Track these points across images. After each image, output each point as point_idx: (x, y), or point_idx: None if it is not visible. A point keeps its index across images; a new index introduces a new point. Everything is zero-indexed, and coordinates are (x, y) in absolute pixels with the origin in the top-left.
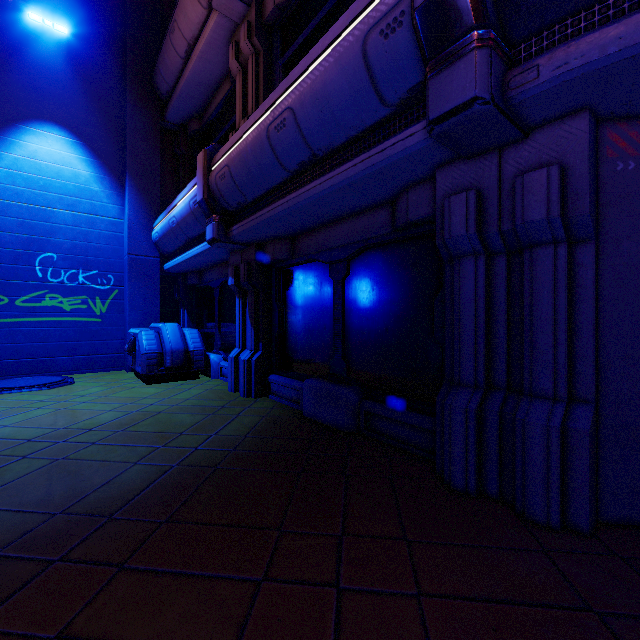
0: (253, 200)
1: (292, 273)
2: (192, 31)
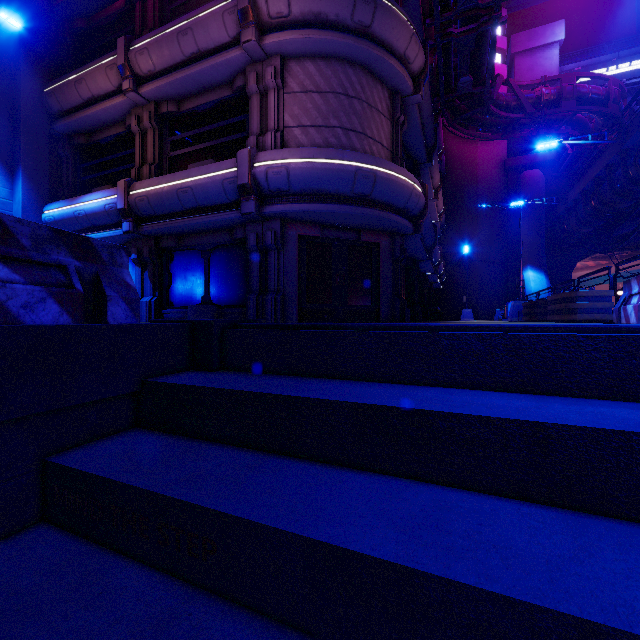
0: (160, 215)
1: (178, 255)
2: (99, 91)
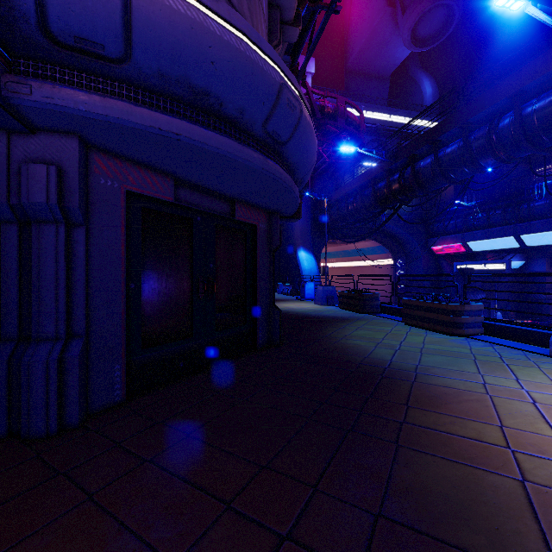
0: None
1: None
2: None
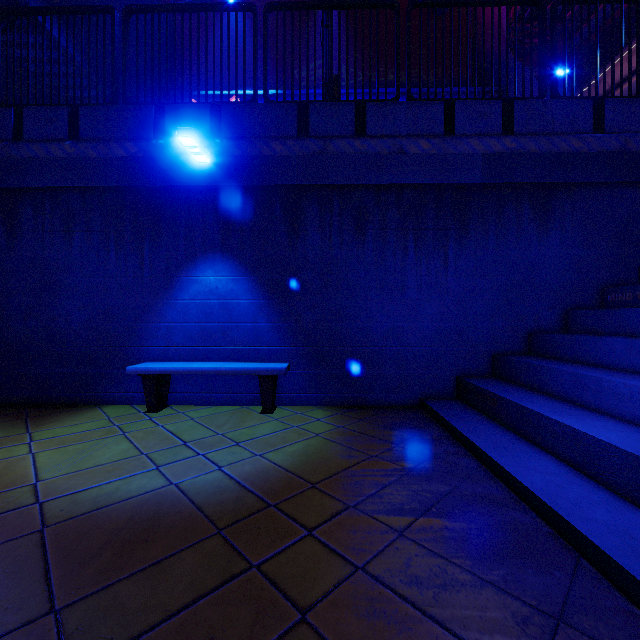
0: None
1: None
2: (616, 80)
